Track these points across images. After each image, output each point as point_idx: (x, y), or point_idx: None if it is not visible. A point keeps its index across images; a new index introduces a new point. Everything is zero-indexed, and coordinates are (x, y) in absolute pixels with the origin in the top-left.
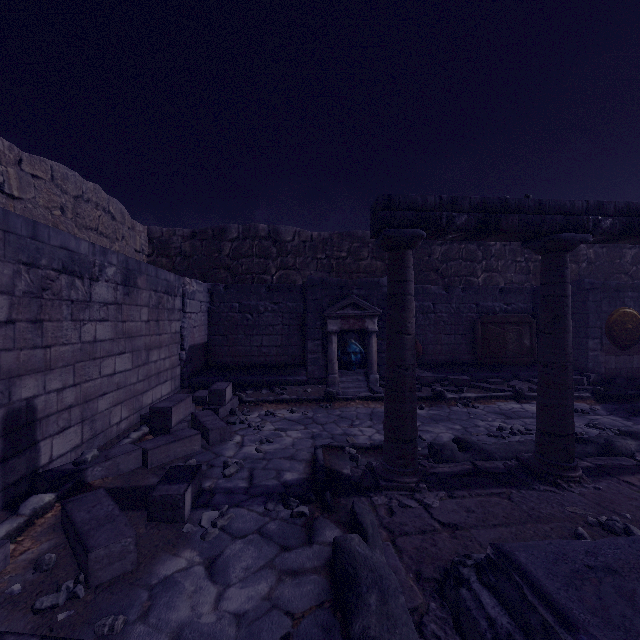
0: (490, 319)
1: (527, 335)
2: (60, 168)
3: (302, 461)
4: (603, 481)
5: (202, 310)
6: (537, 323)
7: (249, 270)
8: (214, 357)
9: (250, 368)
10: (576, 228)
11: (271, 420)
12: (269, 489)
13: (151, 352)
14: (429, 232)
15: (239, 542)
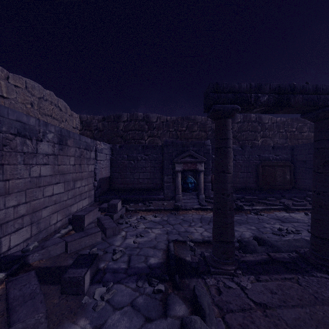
0: (267, 164)
1: (288, 173)
2: (30, 82)
3: (160, 250)
4: None
5: (107, 159)
6: (294, 166)
7: (133, 137)
8: (113, 184)
9: (133, 190)
10: None
11: (143, 222)
12: (140, 270)
13: (76, 182)
14: (242, 107)
15: (117, 313)
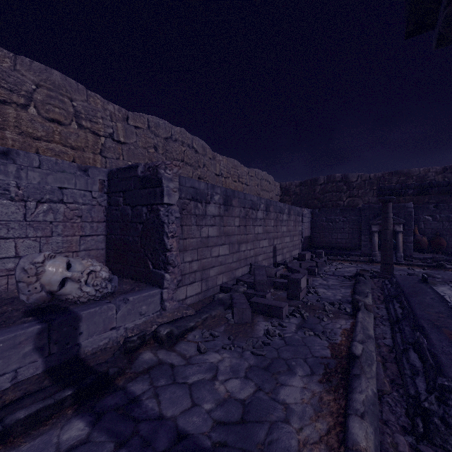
0: None
1: None
2: (257, 170)
3: (352, 273)
4: None
5: (308, 221)
6: None
7: (330, 199)
8: (313, 243)
9: (331, 249)
10: None
11: (341, 265)
12: (339, 275)
13: (293, 237)
14: (397, 196)
15: (331, 279)
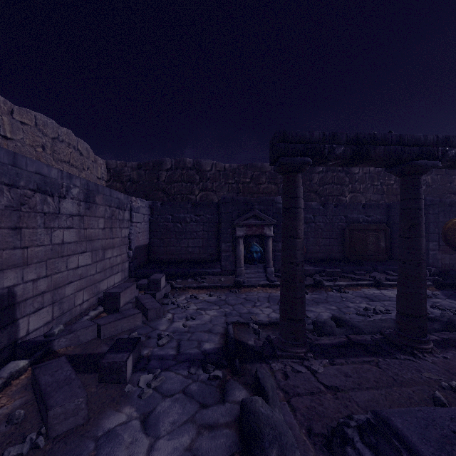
0: (355, 227)
1: (383, 239)
2: (41, 117)
3: (217, 334)
4: (449, 352)
5: (145, 220)
6: (390, 230)
7: (179, 192)
8: (153, 255)
9: (180, 263)
10: (428, 156)
11: (194, 302)
12: (192, 356)
13: (106, 251)
14: (315, 160)
15: (168, 400)
